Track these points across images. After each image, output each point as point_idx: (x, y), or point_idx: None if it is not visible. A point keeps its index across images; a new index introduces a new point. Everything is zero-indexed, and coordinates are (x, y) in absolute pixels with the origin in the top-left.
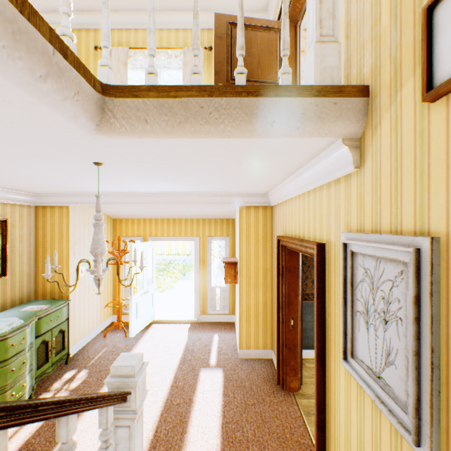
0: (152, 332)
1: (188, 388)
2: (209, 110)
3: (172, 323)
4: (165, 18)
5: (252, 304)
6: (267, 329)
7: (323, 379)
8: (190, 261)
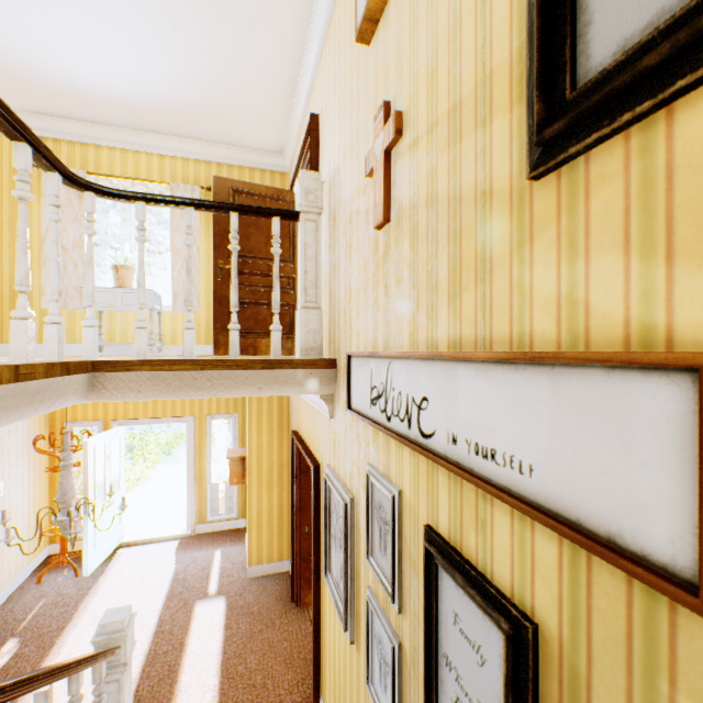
0: (121, 563)
1: (179, 630)
2: (203, 380)
3: (152, 542)
4: (145, 139)
5: (265, 508)
6: (284, 536)
7: (319, 591)
8: (179, 427)
